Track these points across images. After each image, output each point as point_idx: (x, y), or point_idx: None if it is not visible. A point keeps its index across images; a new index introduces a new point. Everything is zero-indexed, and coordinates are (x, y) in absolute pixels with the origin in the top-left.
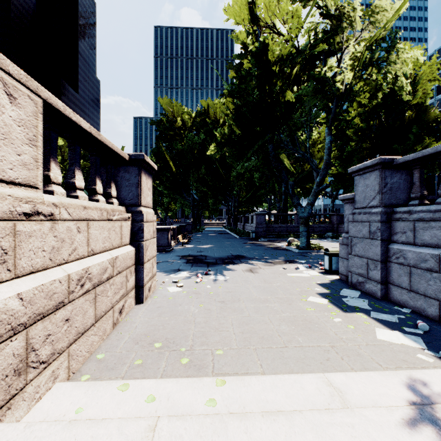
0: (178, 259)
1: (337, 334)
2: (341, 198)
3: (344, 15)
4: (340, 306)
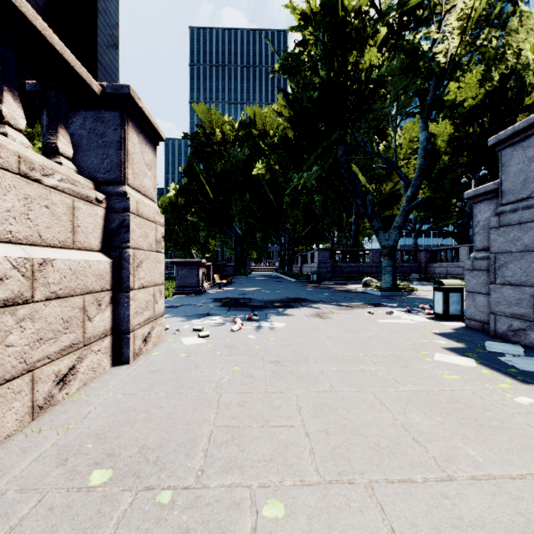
0: (209, 302)
1: None
2: (469, 194)
3: None
4: (504, 371)
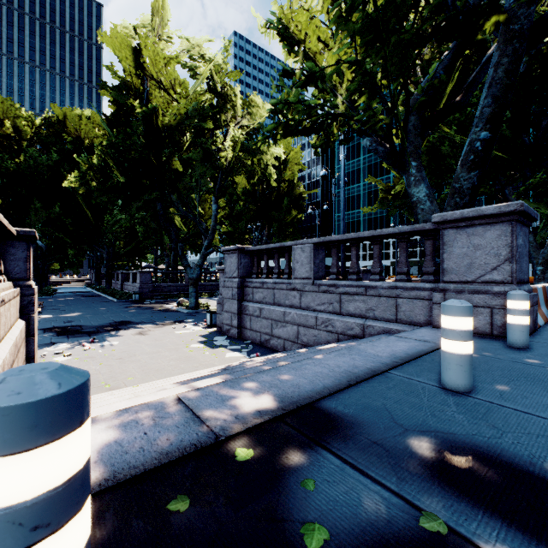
0: (41, 333)
1: (205, 359)
2: (218, 268)
3: (229, 96)
4: (211, 346)
